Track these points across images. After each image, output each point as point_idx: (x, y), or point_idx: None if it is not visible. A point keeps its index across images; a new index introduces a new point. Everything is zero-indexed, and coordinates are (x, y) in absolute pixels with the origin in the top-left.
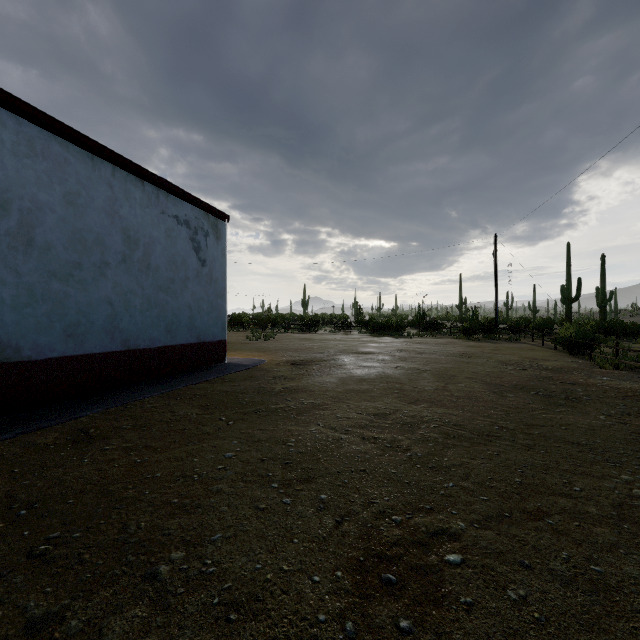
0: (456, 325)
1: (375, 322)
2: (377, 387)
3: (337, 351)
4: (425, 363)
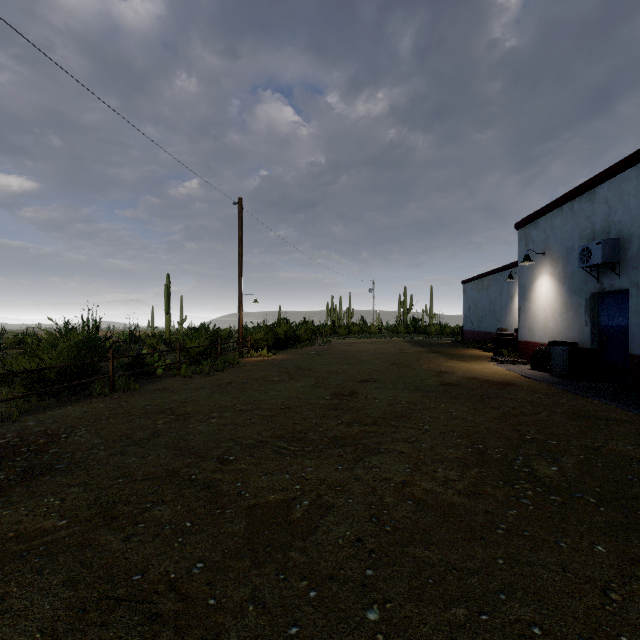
0: None
1: None
2: None
3: None
4: None
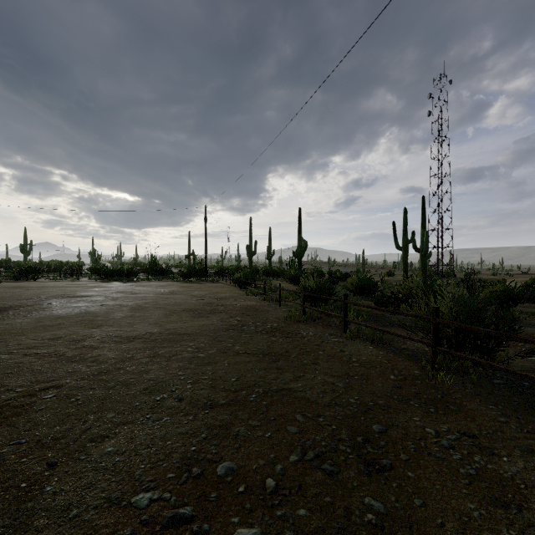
0: (183, 271)
1: (106, 269)
2: (70, 321)
3: (50, 296)
4: (132, 300)
